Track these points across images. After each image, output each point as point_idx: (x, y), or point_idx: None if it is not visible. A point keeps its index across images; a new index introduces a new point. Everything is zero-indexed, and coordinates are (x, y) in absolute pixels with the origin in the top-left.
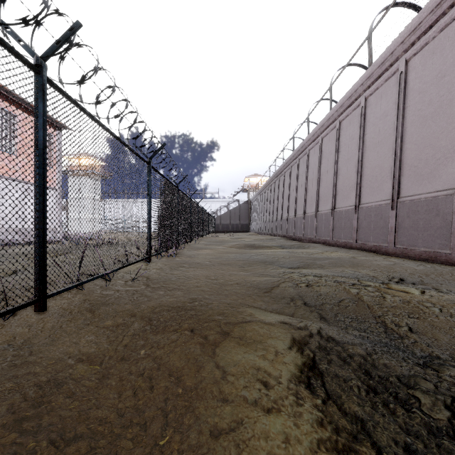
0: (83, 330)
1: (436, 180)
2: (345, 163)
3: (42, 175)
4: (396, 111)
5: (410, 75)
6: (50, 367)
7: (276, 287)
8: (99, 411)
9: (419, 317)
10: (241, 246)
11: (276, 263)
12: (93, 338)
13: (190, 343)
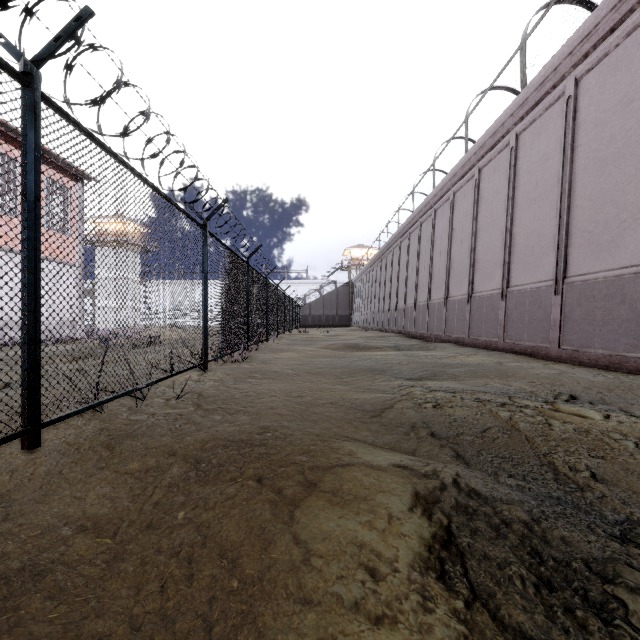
0: (94, 478)
1: (620, 251)
2: (488, 228)
3: (33, 240)
4: (561, 153)
5: (582, 100)
6: (31, 543)
7: (389, 409)
8: (100, 623)
9: (606, 456)
10: (338, 346)
11: (389, 372)
12: (108, 490)
13: (256, 501)
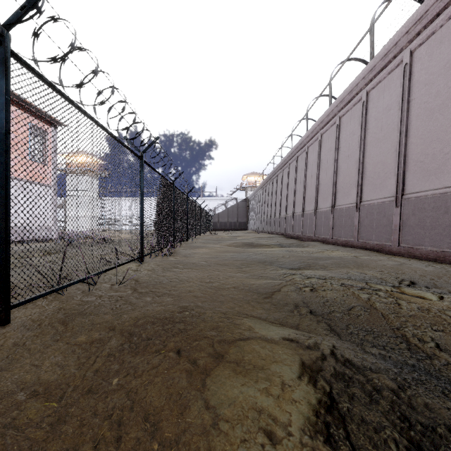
0: (50, 349)
1: (444, 175)
2: (346, 159)
3: (4, 164)
4: (400, 105)
5: (415, 66)
6: None
7: (278, 292)
8: None
9: (445, 330)
10: (239, 244)
11: (276, 263)
12: (60, 359)
13: (175, 371)
